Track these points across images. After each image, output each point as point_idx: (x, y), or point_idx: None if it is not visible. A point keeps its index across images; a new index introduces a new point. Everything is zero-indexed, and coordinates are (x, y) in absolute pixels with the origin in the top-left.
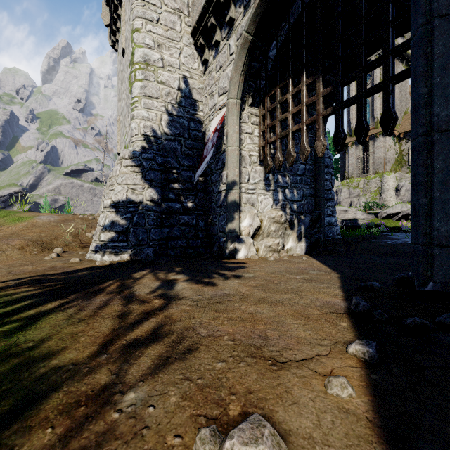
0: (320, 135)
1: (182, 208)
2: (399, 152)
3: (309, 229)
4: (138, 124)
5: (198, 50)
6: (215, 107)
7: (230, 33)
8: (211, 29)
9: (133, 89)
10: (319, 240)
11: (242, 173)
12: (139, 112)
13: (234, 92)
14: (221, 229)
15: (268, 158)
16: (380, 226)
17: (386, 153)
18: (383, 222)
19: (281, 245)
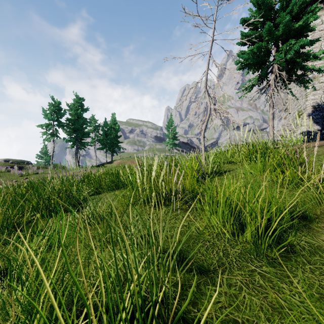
0: None
1: None
2: None
3: None
4: (309, 102)
5: None
6: None
7: None
8: None
9: (307, 90)
10: None
11: None
12: (310, 98)
13: None
14: None
15: None
16: None
17: None
18: None
19: None
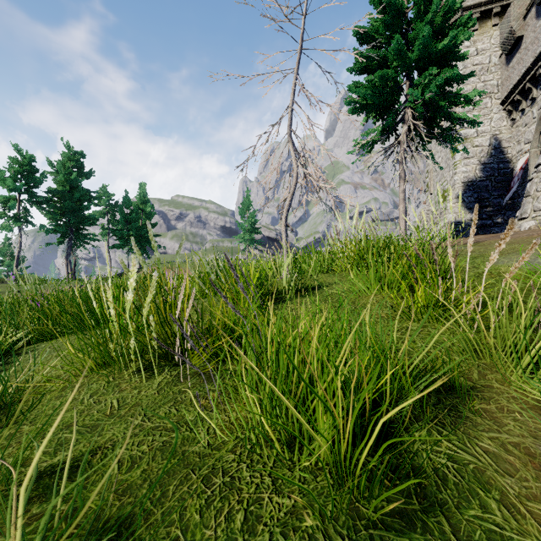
0: None
1: (492, 223)
2: None
3: None
4: (459, 177)
5: (506, 112)
6: (521, 151)
7: (533, 104)
8: (517, 102)
9: (456, 157)
10: None
11: None
12: (460, 170)
13: (535, 145)
14: None
15: None
16: None
17: None
18: None
19: None
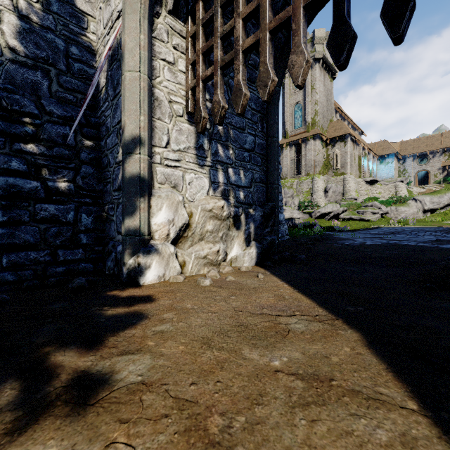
0: (300, 41)
1: (45, 190)
2: (326, 156)
3: (260, 228)
4: None
5: None
6: (112, 17)
7: None
8: None
9: None
10: (273, 244)
11: (156, 129)
12: None
13: None
14: (120, 229)
15: (201, 106)
16: (314, 225)
17: (316, 156)
18: (317, 221)
19: (222, 253)
